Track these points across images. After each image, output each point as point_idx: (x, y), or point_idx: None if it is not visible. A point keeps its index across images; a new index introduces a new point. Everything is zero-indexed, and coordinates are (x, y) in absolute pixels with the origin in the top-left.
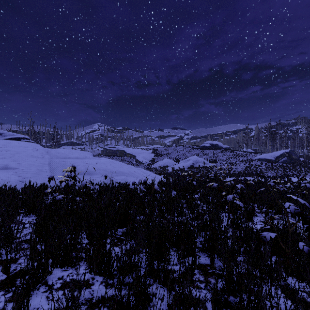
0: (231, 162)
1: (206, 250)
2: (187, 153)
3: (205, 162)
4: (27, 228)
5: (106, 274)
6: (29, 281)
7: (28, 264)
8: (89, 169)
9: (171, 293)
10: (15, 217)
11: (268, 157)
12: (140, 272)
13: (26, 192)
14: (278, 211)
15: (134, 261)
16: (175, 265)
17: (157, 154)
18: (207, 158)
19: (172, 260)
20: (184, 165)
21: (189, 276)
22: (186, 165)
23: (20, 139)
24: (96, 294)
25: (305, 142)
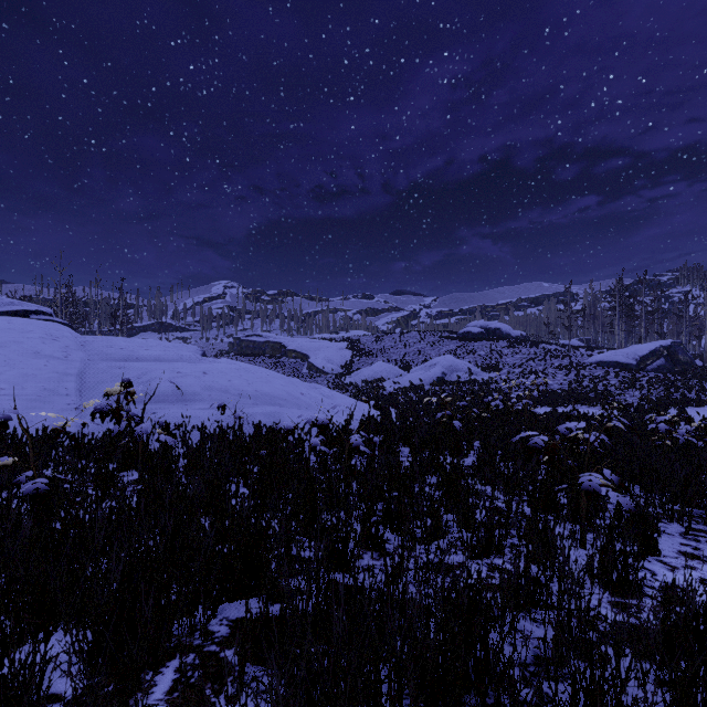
0: (534, 369)
1: None
2: (428, 349)
3: (472, 371)
4: None
5: None
6: None
7: None
8: (183, 389)
9: None
10: None
11: (621, 357)
12: None
13: None
14: None
15: None
16: None
17: (358, 352)
18: (476, 360)
19: None
20: (422, 378)
21: None
22: (427, 377)
23: (27, 314)
24: None
25: (706, 323)
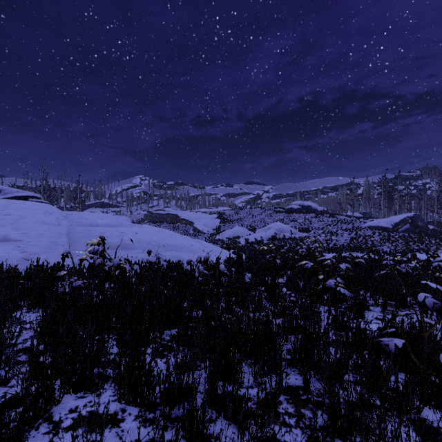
0: (330, 231)
1: (297, 364)
2: (266, 218)
3: (293, 232)
4: (29, 330)
5: (144, 403)
6: (23, 416)
7: (23, 388)
8: (125, 242)
9: (244, 434)
10: (10, 313)
11: (383, 224)
12: (195, 403)
13: (32, 274)
14: (401, 303)
15: (186, 384)
16: (250, 387)
17: (224, 220)
18: (296, 225)
19: (246, 380)
20: (262, 236)
21: (271, 406)
22: (265, 235)
23: (27, 198)
24: (127, 436)
25: (436, 203)
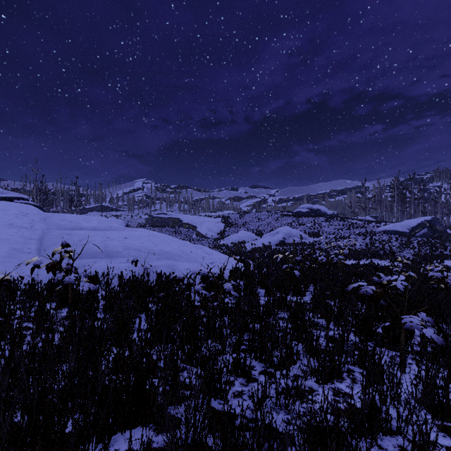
0: (343, 235)
1: None
2: (274, 222)
3: (303, 237)
4: None
5: None
6: None
7: None
8: (110, 248)
9: None
10: None
11: (399, 228)
12: None
13: None
14: None
15: None
16: None
17: (228, 224)
18: (305, 229)
19: None
20: (270, 241)
21: None
22: (273, 240)
23: (12, 199)
24: None
25: None
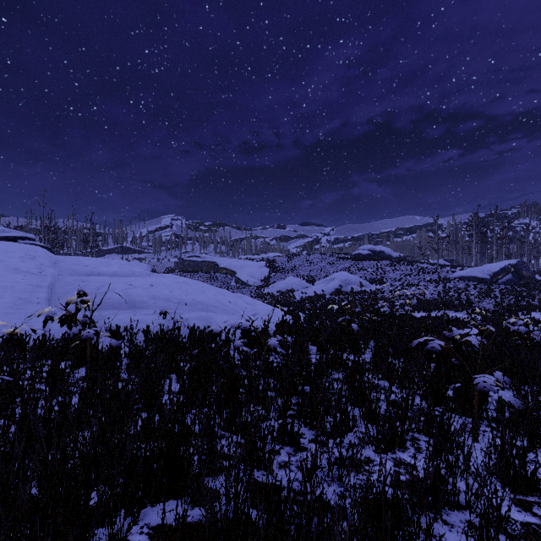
0: (411, 282)
1: None
2: (328, 266)
3: (363, 284)
4: None
5: None
6: None
7: None
8: (133, 298)
9: None
10: None
11: (478, 273)
12: None
13: None
14: None
15: None
16: None
17: (274, 269)
18: (366, 275)
19: None
20: (324, 289)
21: None
22: (327, 288)
23: (15, 239)
24: None
25: None
